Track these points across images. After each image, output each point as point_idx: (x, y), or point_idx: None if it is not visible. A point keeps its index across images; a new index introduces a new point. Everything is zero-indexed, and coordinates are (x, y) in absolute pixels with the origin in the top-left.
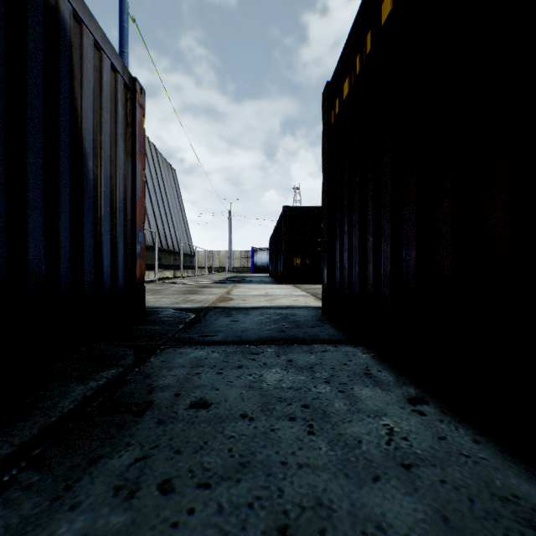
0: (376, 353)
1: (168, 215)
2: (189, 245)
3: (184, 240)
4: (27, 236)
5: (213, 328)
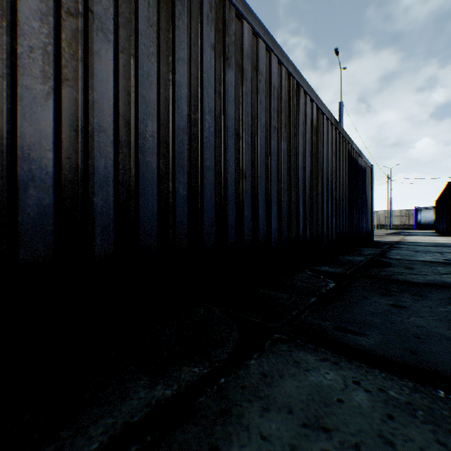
0: None
1: None
2: None
3: None
4: (363, 219)
5: (406, 244)
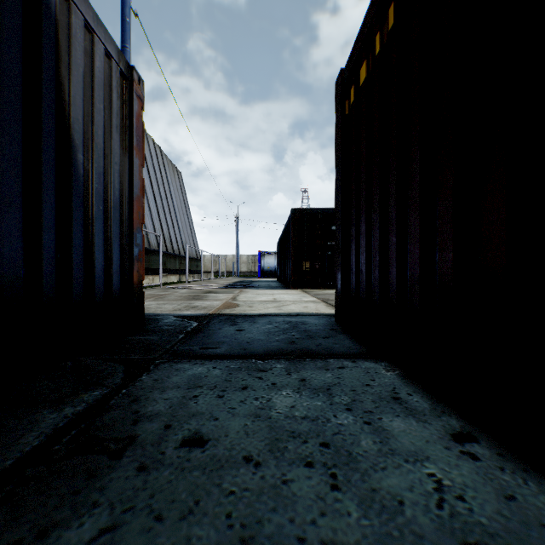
0: (401, 370)
1: (174, 218)
2: (195, 249)
3: (190, 244)
4: (1, 236)
5: (216, 339)
